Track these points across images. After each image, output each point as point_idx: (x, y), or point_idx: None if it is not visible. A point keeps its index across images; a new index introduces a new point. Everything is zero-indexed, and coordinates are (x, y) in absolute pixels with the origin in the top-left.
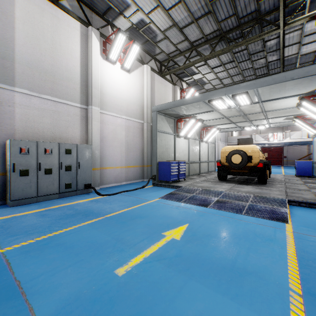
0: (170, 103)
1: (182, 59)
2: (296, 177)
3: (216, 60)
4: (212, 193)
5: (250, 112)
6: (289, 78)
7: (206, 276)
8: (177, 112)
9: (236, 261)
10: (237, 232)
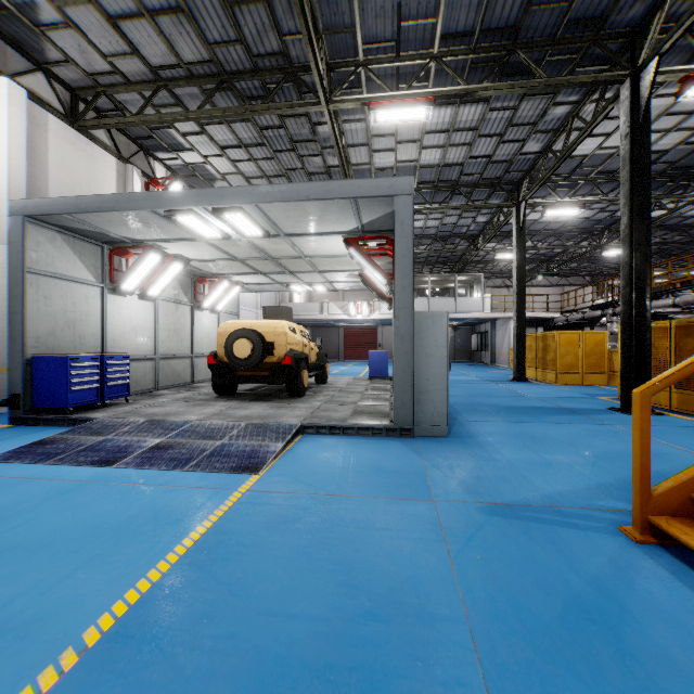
0: (66, 200)
1: (138, 100)
2: (368, 380)
3: (227, 131)
4: (160, 429)
5: (279, 254)
6: (304, 195)
7: None
8: (99, 229)
9: (8, 607)
10: (114, 520)
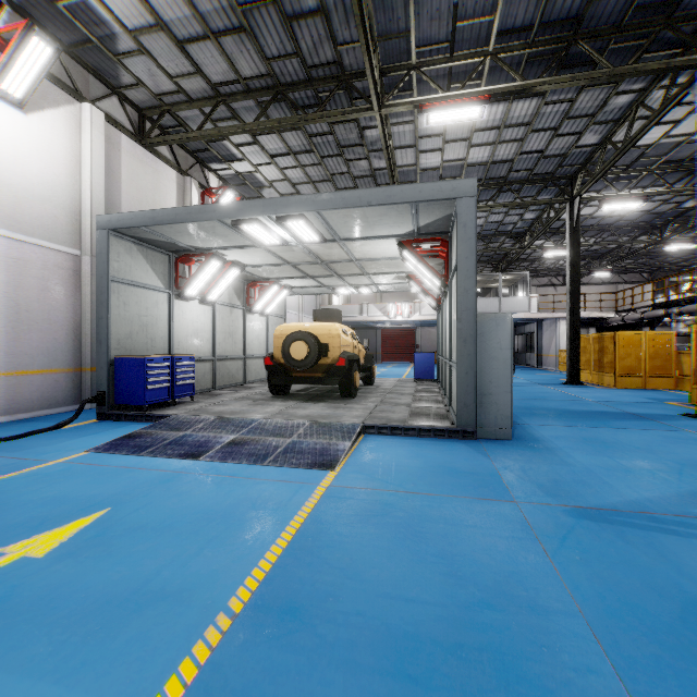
0: (144, 214)
1: (198, 116)
2: (414, 382)
3: (277, 140)
4: (231, 426)
5: (331, 258)
6: (365, 201)
7: (33, 641)
8: (170, 239)
9: (156, 577)
10: (218, 507)
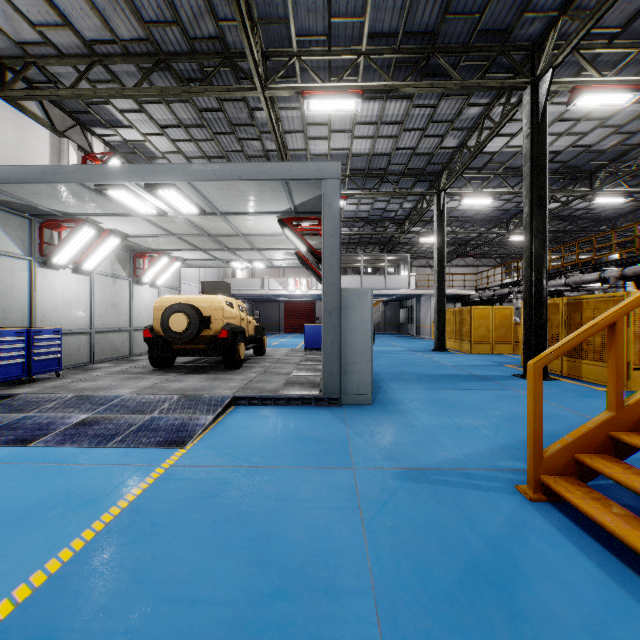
0: None
1: (72, 74)
2: (304, 352)
3: (166, 111)
4: (88, 404)
5: (217, 231)
6: (236, 175)
7: None
8: (26, 201)
9: None
10: (20, 505)
